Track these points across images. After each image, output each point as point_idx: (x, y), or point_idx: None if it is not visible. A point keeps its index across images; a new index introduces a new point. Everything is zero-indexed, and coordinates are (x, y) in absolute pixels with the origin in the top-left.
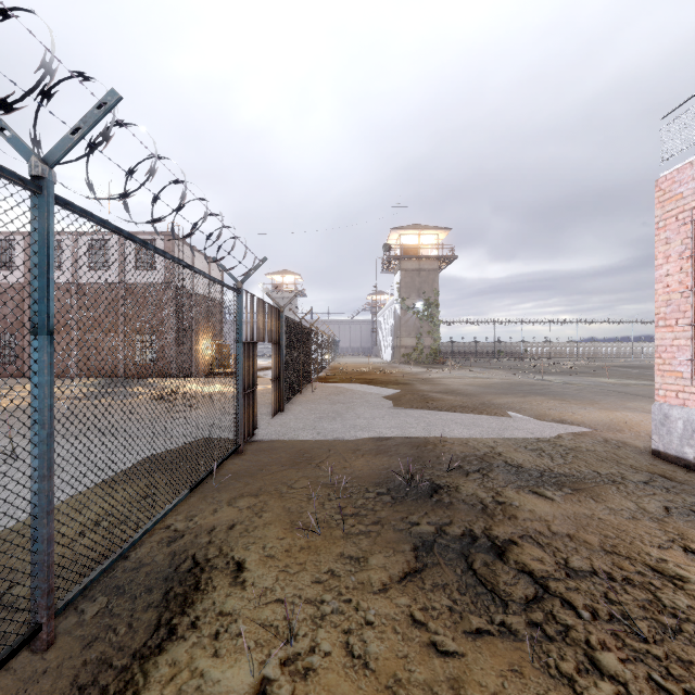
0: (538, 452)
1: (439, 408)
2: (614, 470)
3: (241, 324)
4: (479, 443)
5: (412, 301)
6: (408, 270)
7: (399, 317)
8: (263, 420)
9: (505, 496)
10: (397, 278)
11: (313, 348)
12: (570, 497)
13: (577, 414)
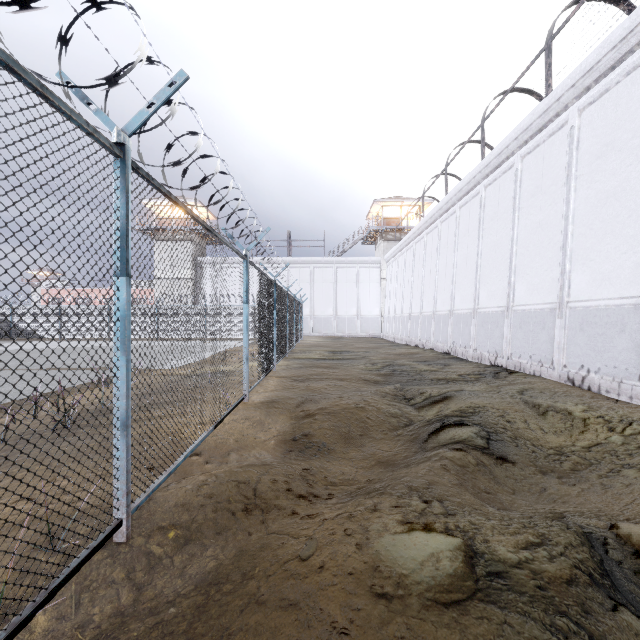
0: None
1: None
2: None
3: None
4: None
5: None
6: None
7: None
8: None
9: None
10: None
11: None
12: None
13: None
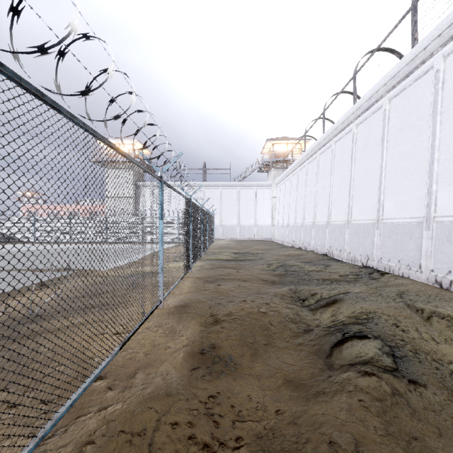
0: None
1: None
2: None
3: None
4: None
5: None
6: None
7: None
8: None
9: None
10: None
11: None
12: None
13: None
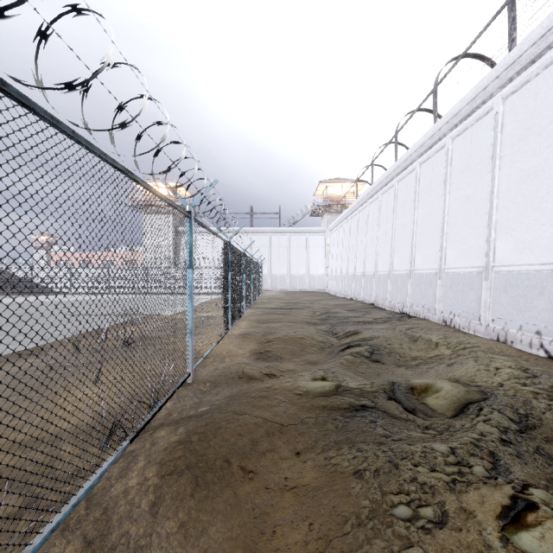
0: None
1: None
2: None
3: None
4: None
5: None
6: None
7: None
8: None
9: None
10: None
11: None
12: None
13: None
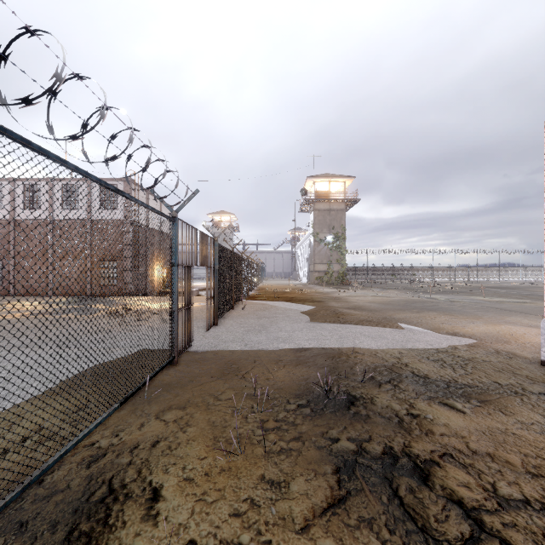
0: (440, 363)
1: (348, 322)
2: (512, 381)
3: (176, 249)
4: (386, 354)
5: (323, 235)
6: (321, 210)
7: (313, 248)
8: (199, 333)
9: (418, 409)
10: (312, 216)
11: (244, 272)
12: (480, 410)
13: (467, 327)
